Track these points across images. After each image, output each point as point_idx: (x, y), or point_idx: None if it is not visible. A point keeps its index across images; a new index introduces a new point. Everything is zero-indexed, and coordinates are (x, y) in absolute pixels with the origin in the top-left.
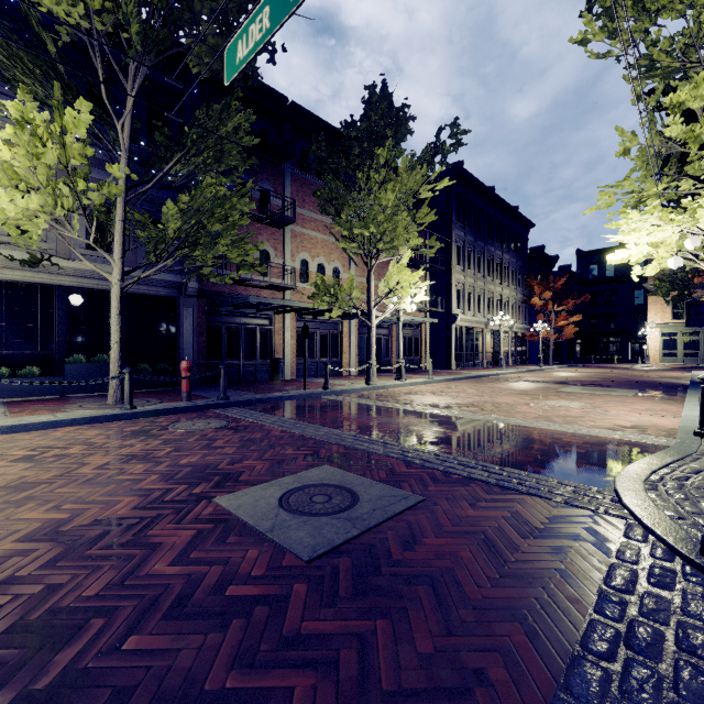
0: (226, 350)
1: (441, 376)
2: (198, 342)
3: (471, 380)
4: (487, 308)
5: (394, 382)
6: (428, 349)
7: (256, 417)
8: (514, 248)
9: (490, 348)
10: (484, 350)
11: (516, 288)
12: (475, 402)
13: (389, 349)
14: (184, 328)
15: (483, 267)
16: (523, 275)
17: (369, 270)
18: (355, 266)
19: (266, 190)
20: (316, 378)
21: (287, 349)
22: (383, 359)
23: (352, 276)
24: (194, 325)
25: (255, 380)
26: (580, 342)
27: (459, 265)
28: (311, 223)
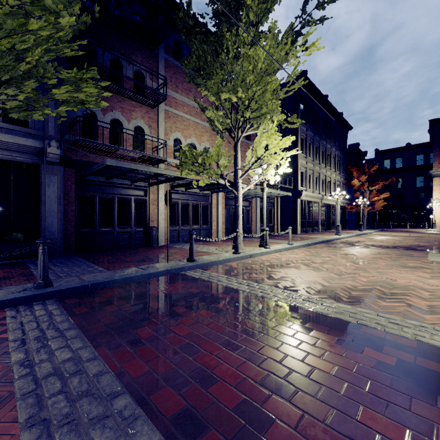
0: (99, 218)
1: (297, 241)
2: (66, 211)
3: (323, 244)
4: (321, 187)
5: (259, 249)
6: (279, 218)
7: (40, 343)
8: (338, 143)
9: (323, 217)
10: (319, 218)
11: (340, 173)
12: (374, 283)
13: (250, 217)
14: (46, 196)
15: (319, 156)
16: (344, 164)
17: (235, 141)
18: (222, 148)
19: (141, 72)
20: (187, 244)
21: (161, 217)
22: (245, 226)
23: (219, 141)
24: (58, 192)
25: (130, 246)
26: (377, 213)
27: (302, 153)
28: (184, 107)
